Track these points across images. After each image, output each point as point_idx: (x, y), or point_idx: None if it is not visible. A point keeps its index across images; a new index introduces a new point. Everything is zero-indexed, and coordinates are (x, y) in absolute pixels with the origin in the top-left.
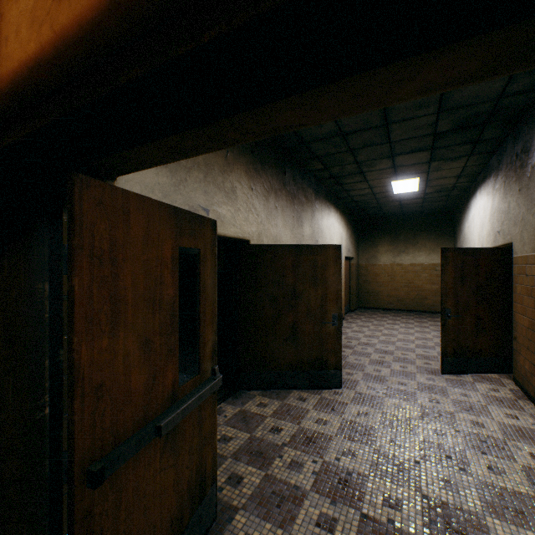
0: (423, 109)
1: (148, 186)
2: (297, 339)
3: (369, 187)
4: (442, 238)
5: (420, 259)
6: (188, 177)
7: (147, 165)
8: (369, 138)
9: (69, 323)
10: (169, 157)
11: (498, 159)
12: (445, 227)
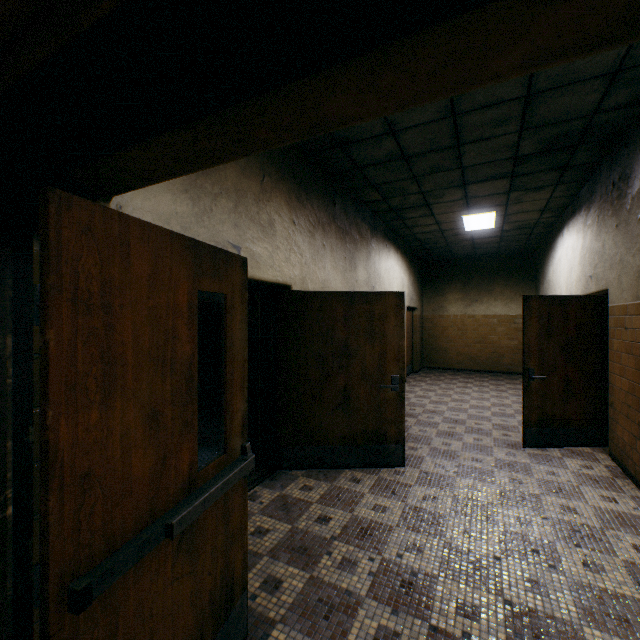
0: (502, 127)
1: (162, 216)
2: (349, 407)
3: (436, 223)
4: (522, 285)
5: (496, 310)
6: (214, 206)
7: (150, 180)
8: (437, 162)
9: (43, 390)
10: (178, 167)
11: (590, 189)
12: (526, 272)
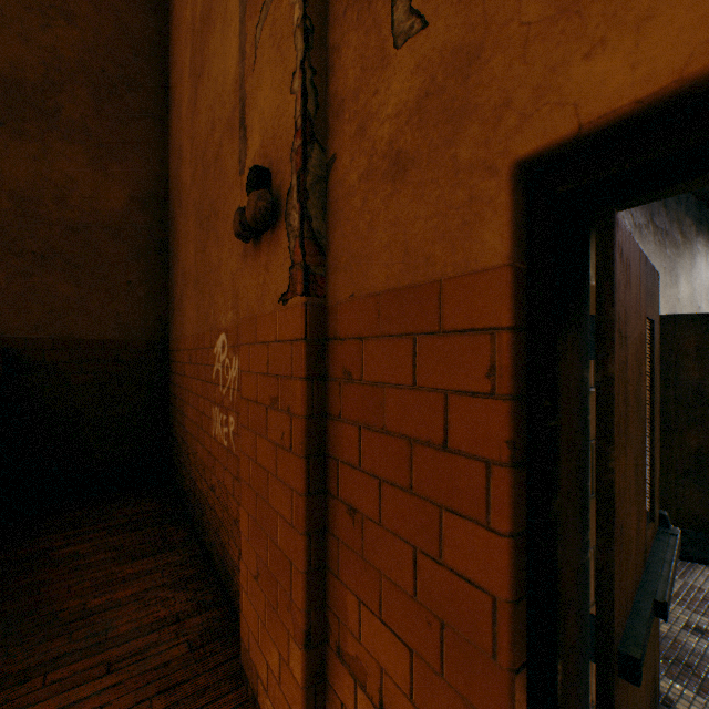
0: None
1: None
2: (706, 478)
3: None
4: None
5: None
6: None
7: None
8: None
9: (599, 429)
10: None
11: None
12: None
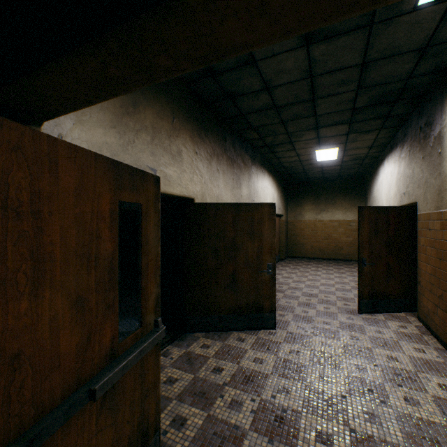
0: (345, 86)
1: (95, 145)
2: (236, 286)
3: (297, 155)
4: (355, 199)
5: (338, 216)
6: (136, 139)
7: (72, 106)
8: (299, 111)
9: None
10: (93, 94)
11: (404, 132)
12: (358, 190)
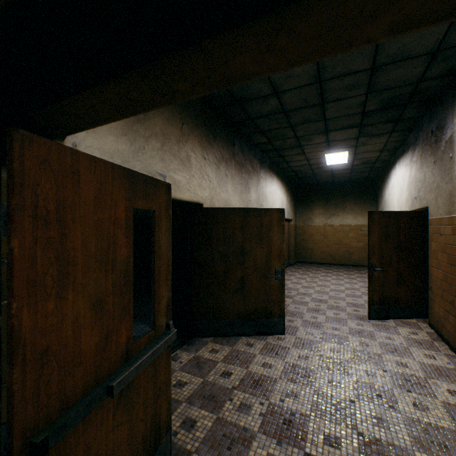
0: (354, 91)
1: (107, 152)
2: (245, 292)
3: (306, 159)
4: (366, 203)
5: (348, 221)
6: (146, 145)
7: (95, 123)
8: (308, 115)
9: (8, 287)
10: (116, 113)
11: (415, 135)
12: (369, 194)
